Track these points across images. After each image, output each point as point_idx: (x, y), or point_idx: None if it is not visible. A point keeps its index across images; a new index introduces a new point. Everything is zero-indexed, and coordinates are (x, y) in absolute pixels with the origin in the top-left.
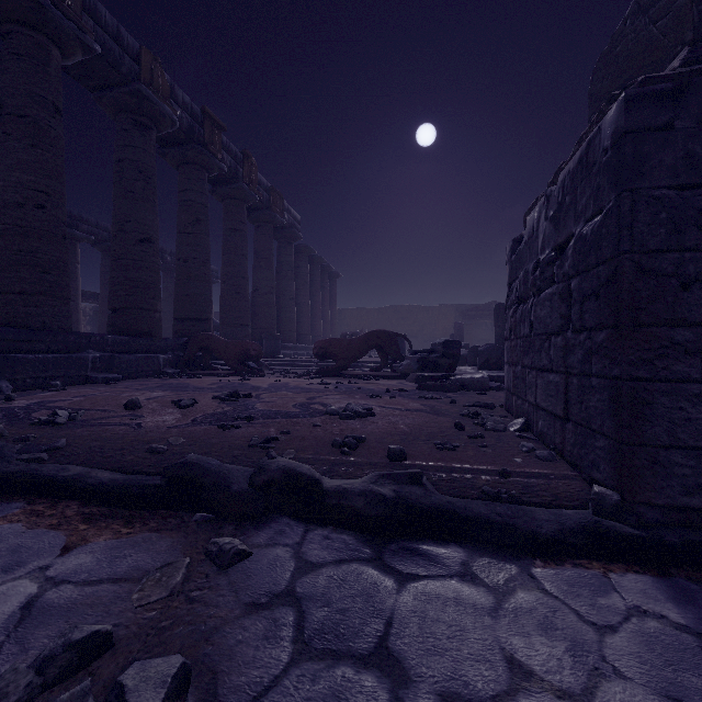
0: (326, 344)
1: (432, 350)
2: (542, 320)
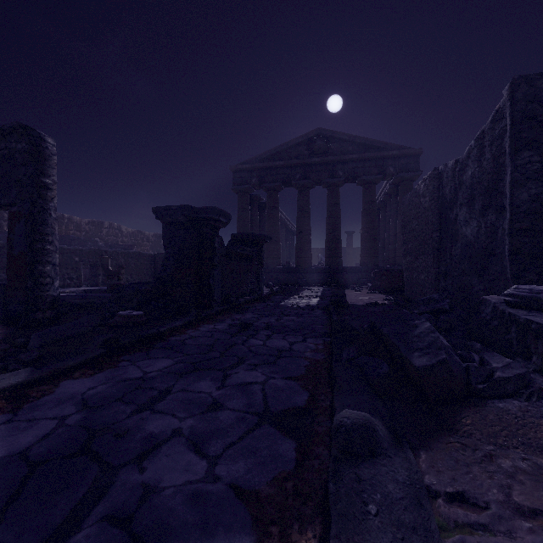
0: None
1: None
2: None
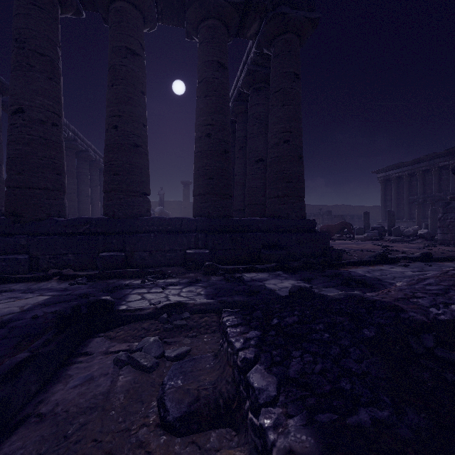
0: (327, 227)
1: (374, 229)
2: None
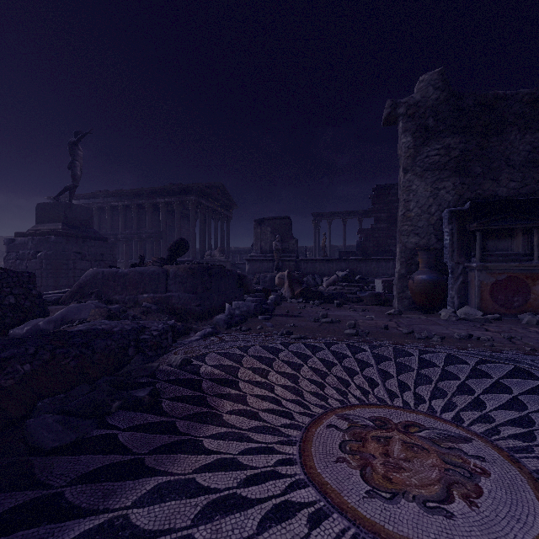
0: None
1: None
2: (33, 266)
